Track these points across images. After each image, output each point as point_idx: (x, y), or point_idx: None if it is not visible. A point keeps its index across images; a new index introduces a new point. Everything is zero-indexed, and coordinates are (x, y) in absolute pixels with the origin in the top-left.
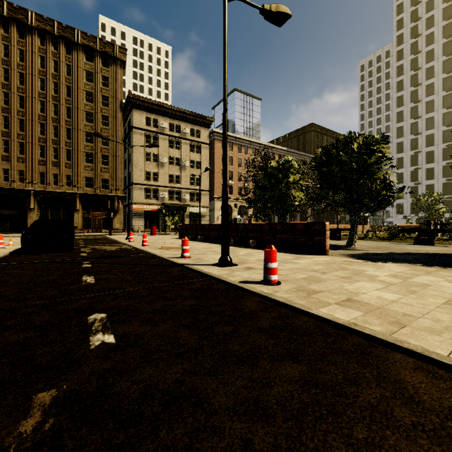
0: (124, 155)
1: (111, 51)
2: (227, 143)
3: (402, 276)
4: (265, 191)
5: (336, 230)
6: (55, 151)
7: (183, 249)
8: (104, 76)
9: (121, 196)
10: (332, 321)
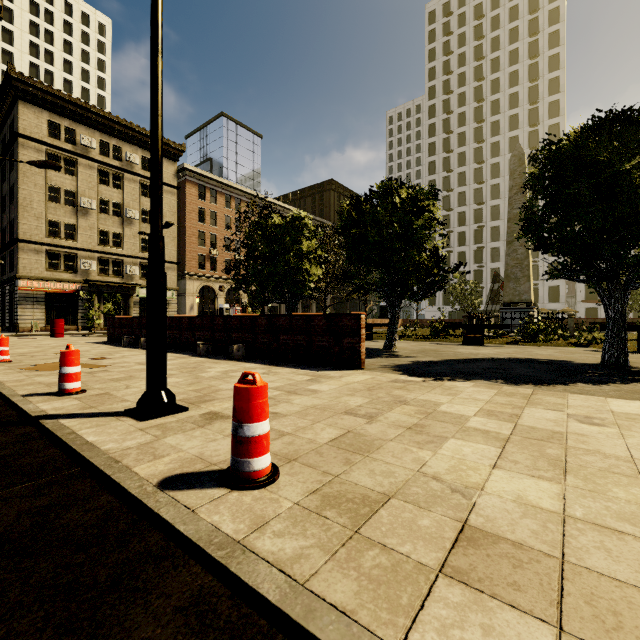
0: (2, 186)
1: None
2: (208, 190)
3: (503, 413)
4: (263, 263)
5: (367, 326)
6: None
7: (64, 374)
8: None
9: None
10: None
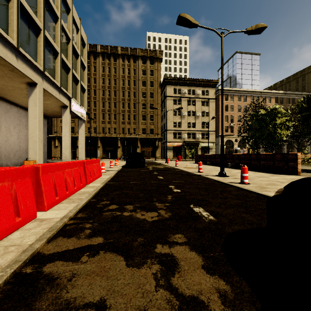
0: (161, 113)
1: (155, 55)
2: (229, 96)
3: None
4: (256, 131)
5: None
6: (128, 116)
7: (199, 168)
8: (151, 70)
9: (160, 138)
10: (265, 195)
